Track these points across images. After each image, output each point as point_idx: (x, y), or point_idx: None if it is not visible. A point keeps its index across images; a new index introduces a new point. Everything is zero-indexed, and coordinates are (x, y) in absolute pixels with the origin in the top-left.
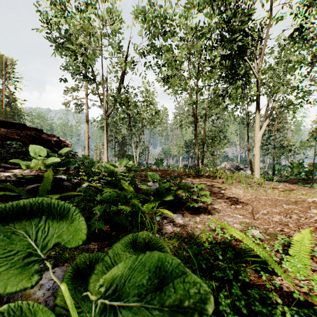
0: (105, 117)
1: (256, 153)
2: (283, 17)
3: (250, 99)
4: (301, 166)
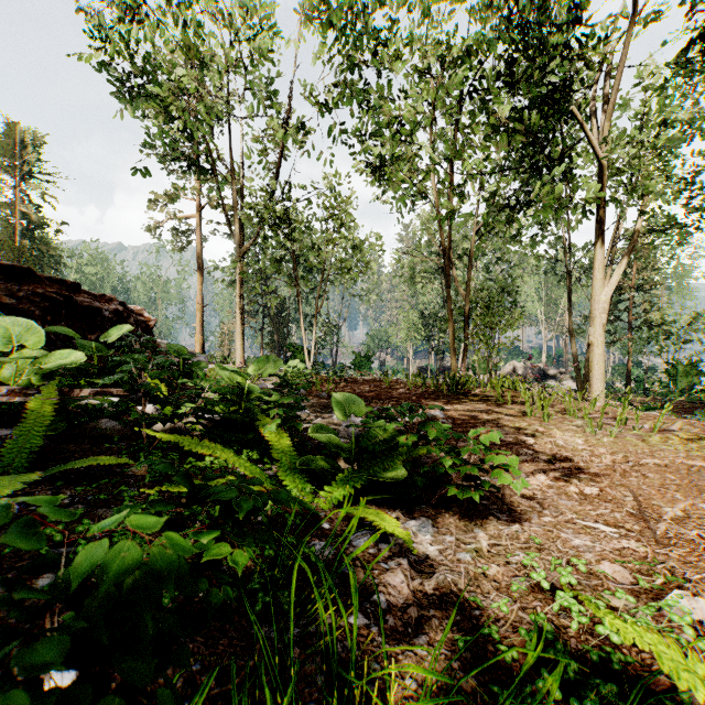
0: (239, 258)
1: (596, 341)
2: (661, 12)
3: (583, 211)
4: (695, 370)
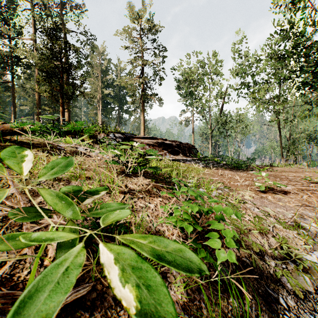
0: (210, 132)
1: None
2: None
3: (317, 116)
4: None
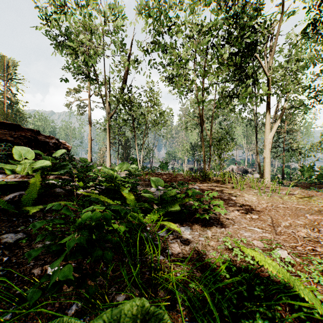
0: (108, 119)
1: (266, 156)
2: (295, 12)
3: (260, 99)
4: (312, 169)
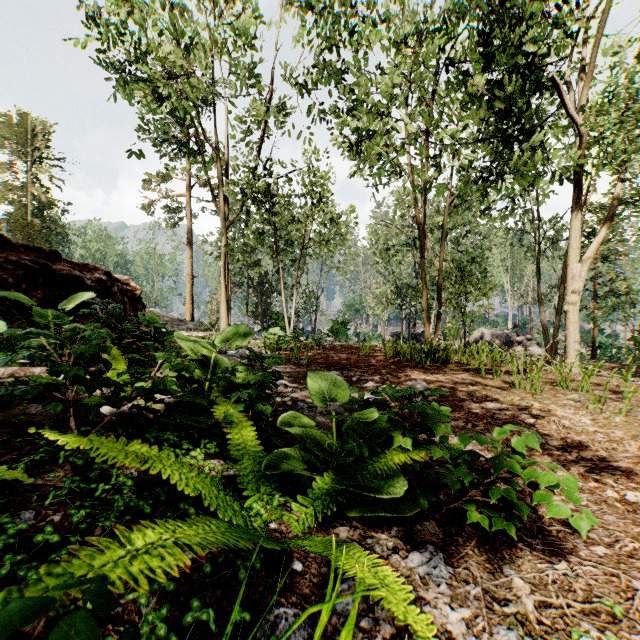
0: (223, 231)
1: (572, 309)
2: None
3: (561, 178)
4: None
